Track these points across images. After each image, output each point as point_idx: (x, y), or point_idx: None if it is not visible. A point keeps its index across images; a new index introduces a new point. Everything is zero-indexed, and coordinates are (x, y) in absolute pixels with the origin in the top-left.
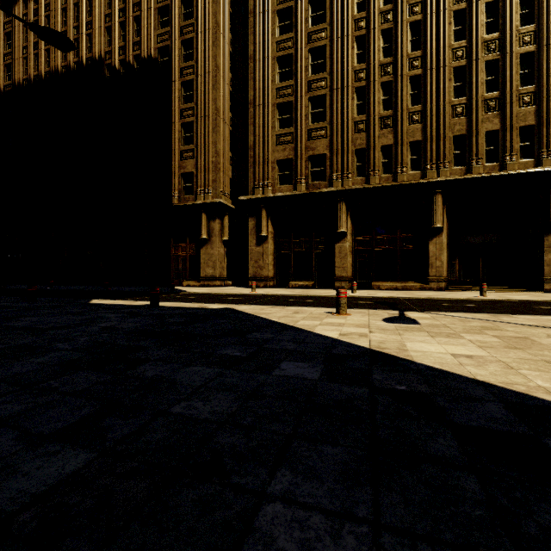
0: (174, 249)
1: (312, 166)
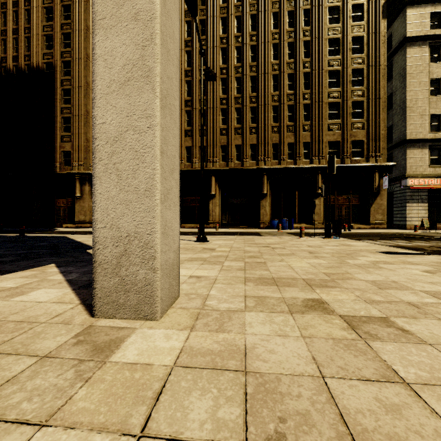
0: (57, 202)
1: None
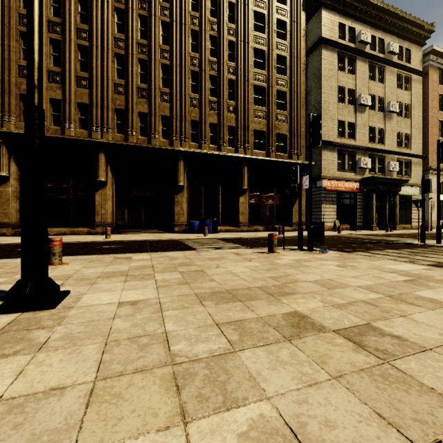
0: None
1: None
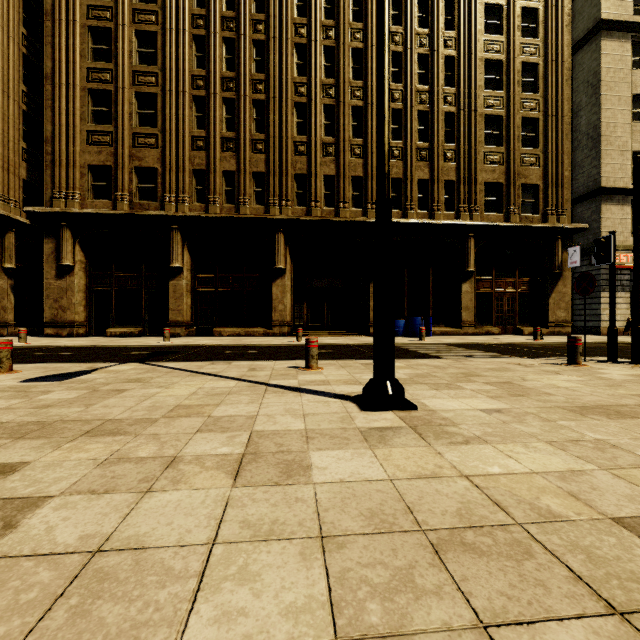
0: None
1: (139, 181)
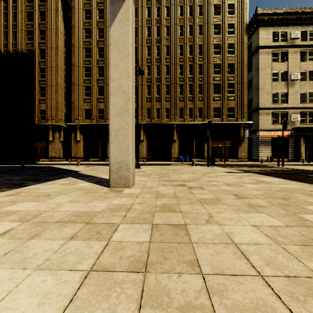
0: (35, 144)
1: (99, 113)
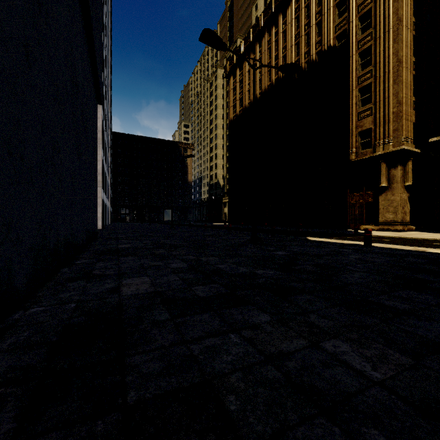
0: (350, 198)
1: None
